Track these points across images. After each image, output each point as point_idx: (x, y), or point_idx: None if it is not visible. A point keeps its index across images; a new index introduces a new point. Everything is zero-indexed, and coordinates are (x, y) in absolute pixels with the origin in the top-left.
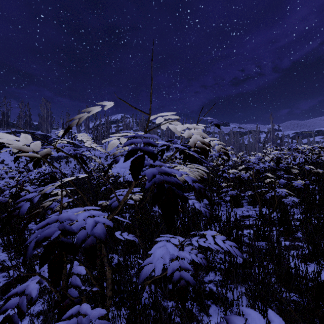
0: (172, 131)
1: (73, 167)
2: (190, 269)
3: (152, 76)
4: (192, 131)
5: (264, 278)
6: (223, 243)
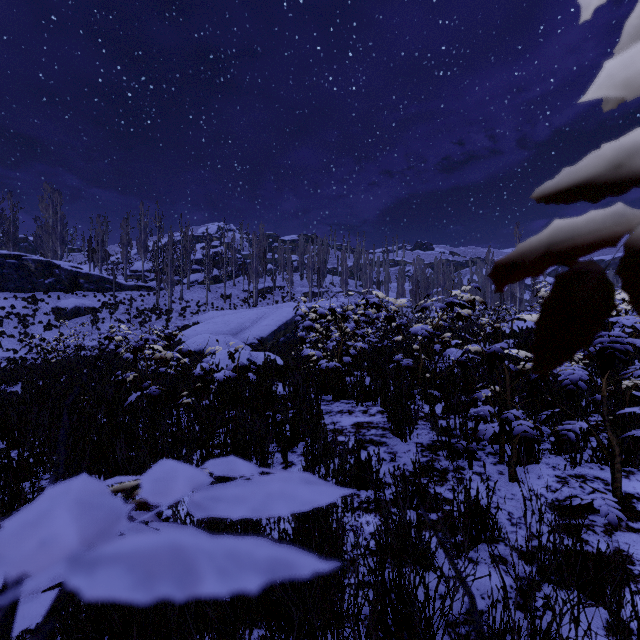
0: (322, 259)
1: None
2: None
3: None
4: None
5: None
6: None
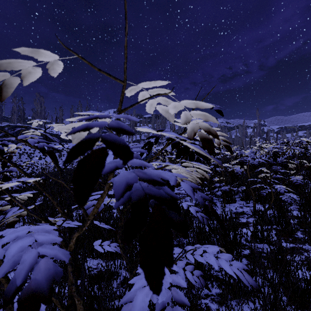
0: (163, 126)
1: None
2: (186, 303)
3: (125, 10)
4: (192, 112)
5: (275, 301)
6: (230, 267)
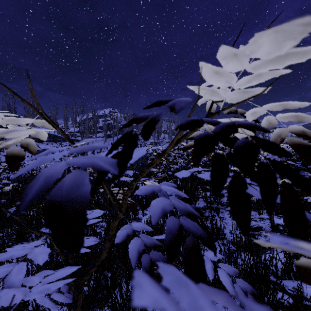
0: (159, 126)
1: (58, 161)
2: None
3: None
4: None
5: None
6: None
